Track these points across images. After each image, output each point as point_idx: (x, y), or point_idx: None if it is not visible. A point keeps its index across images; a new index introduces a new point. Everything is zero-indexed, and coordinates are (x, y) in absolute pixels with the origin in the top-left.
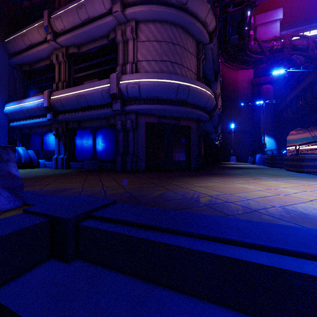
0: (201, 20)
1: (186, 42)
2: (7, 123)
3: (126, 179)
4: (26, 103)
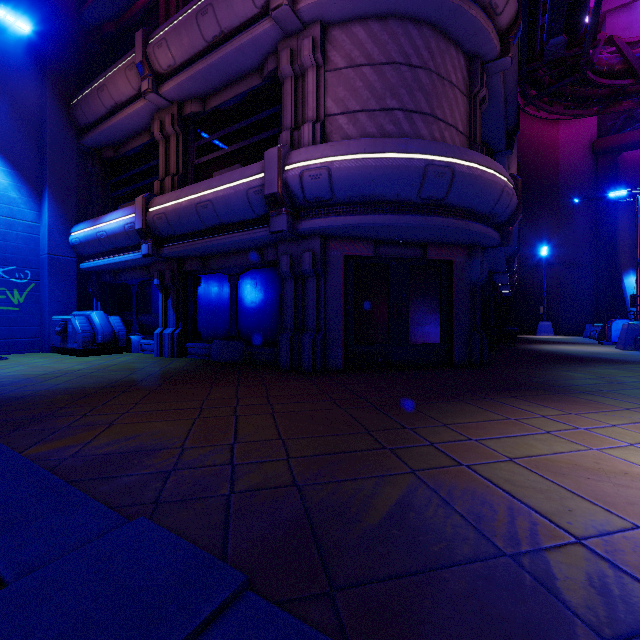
0: None
1: (444, 59)
2: (74, 264)
3: (297, 403)
4: (106, 223)
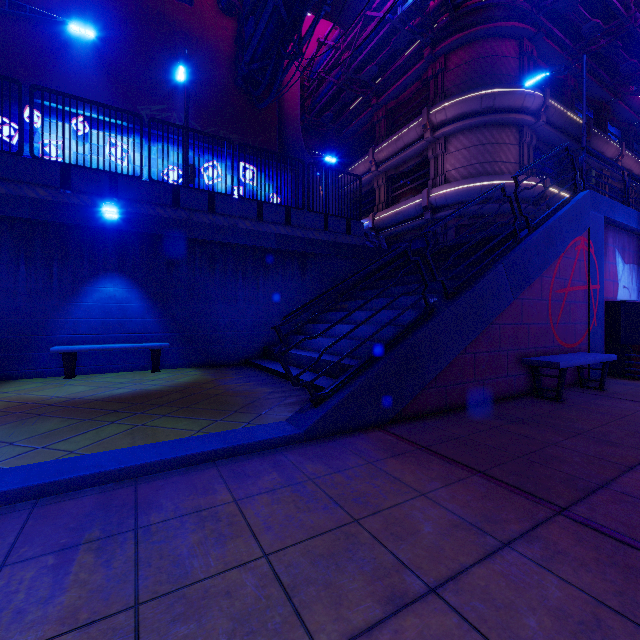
0: (517, 108)
1: (501, 135)
2: None
3: None
4: None
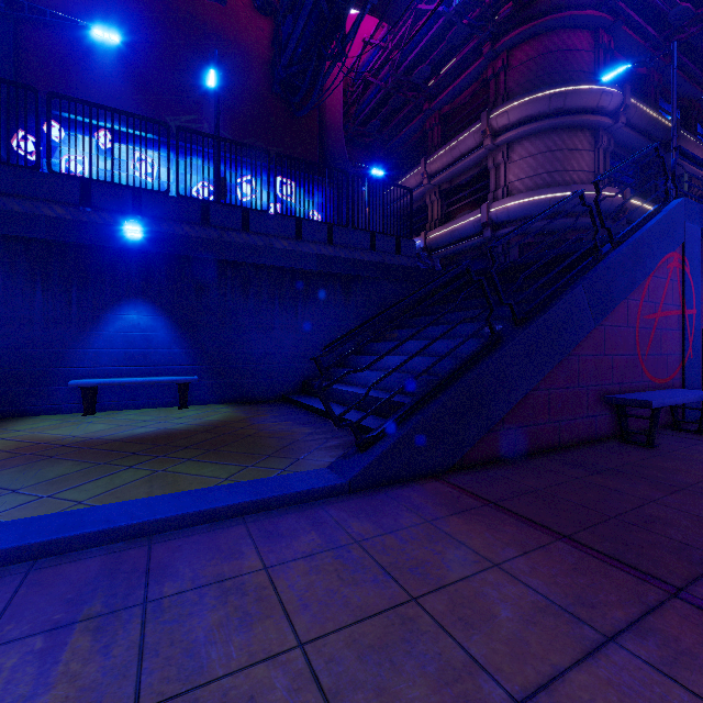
0: (591, 108)
1: (572, 140)
2: None
3: None
4: None
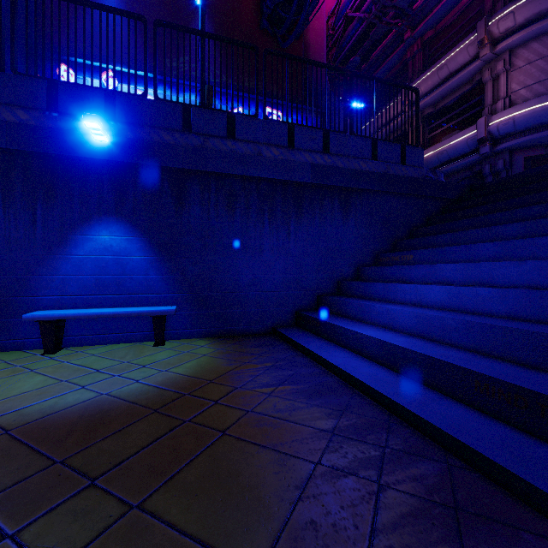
0: None
1: None
2: None
3: None
4: None
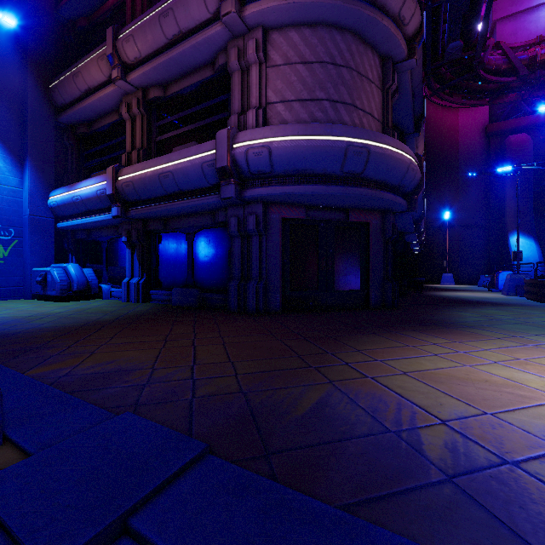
0: (393, 13)
1: (362, 60)
2: (52, 223)
3: (243, 336)
4: (81, 189)
